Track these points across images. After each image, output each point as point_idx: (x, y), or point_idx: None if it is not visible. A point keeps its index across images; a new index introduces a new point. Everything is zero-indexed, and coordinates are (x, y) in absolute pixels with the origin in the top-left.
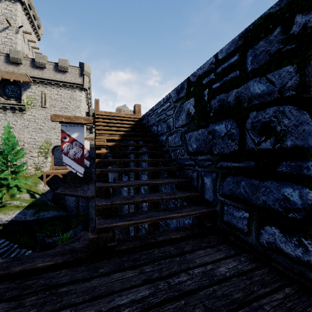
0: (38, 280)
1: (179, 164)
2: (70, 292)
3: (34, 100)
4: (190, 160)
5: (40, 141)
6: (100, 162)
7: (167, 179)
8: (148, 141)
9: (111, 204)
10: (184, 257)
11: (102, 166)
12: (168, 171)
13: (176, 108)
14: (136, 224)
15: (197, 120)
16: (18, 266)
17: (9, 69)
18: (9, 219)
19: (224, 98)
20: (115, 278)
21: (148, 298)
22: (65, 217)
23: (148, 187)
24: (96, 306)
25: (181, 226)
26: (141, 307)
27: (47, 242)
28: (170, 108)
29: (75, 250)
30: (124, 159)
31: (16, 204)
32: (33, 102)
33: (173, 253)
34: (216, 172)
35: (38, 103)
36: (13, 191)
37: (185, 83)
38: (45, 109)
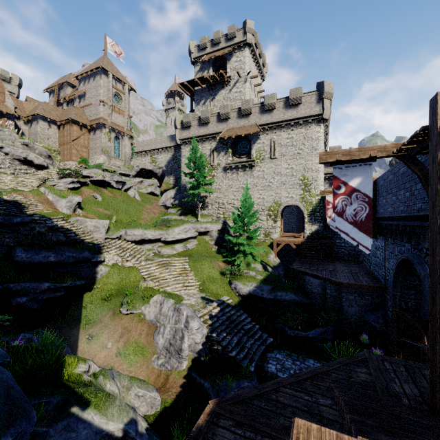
0: None
1: None
2: None
3: (263, 152)
4: None
5: (268, 201)
6: None
7: None
8: None
9: None
10: None
11: None
12: None
13: None
14: None
15: None
16: None
17: (241, 124)
18: (247, 291)
19: None
20: None
21: None
22: (306, 305)
23: None
24: None
25: None
26: None
27: (288, 334)
28: None
29: None
30: None
31: (252, 276)
32: (262, 155)
33: None
34: None
35: (267, 154)
36: (249, 260)
37: None
38: (274, 161)
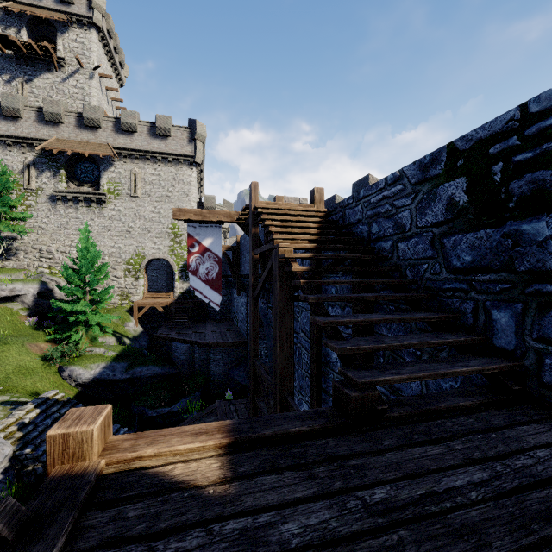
0: (305, 448)
1: (427, 289)
2: (367, 466)
3: (119, 185)
4: (457, 281)
5: (127, 252)
6: (306, 284)
7: (417, 313)
8: (356, 250)
9: (359, 349)
10: (503, 434)
11: (307, 291)
12: (410, 300)
13: (418, 194)
14: (409, 380)
15: (473, 215)
16: (266, 429)
17: (83, 137)
18: (91, 375)
19: (546, 178)
20: (417, 454)
21: (493, 481)
22: (172, 376)
23: (355, 327)
24: (422, 486)
25: (462, 390)
26: (492, 492)
27: (149, 415)
28: (403, 194)
29: (324, 413)
30: (339, 280)
31: (100, 354)
32: (117, 189)
33: (479, 427)
34: (524, 301)
35: (125, 189)
36: (95, 332)
37: (443, 152)
38: (135, 200)
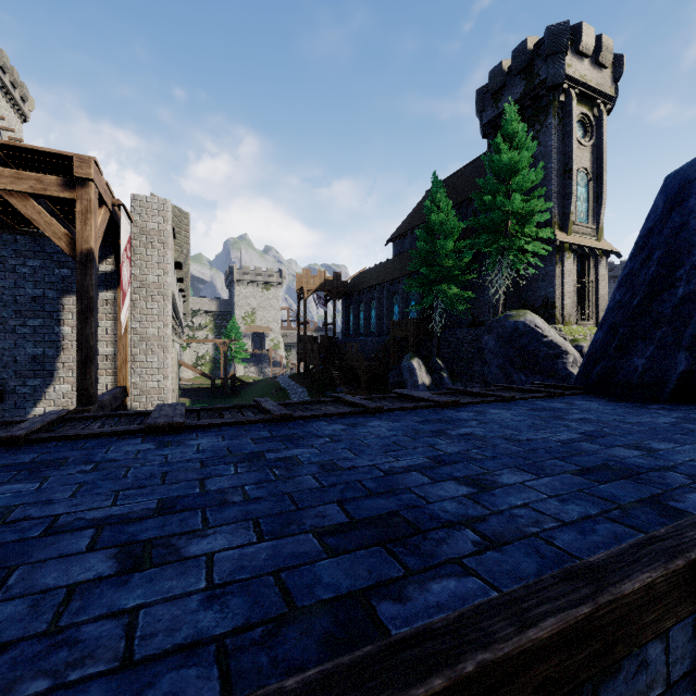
0: None
1: None
2: None
3: None
4: None
5: None
6: None
7: None
8: None
9: None
10: None
11: None
12: None
13: None
14: None
15: None
16: None
17: None
18: None
19: None
20: None
21: None
22: None
23: None
24: None
25: None
26: None
27: None
28: None
29: None
30: None
31: None
32: None
33: None
34: None
35: None
36: None
37: None
38: None
